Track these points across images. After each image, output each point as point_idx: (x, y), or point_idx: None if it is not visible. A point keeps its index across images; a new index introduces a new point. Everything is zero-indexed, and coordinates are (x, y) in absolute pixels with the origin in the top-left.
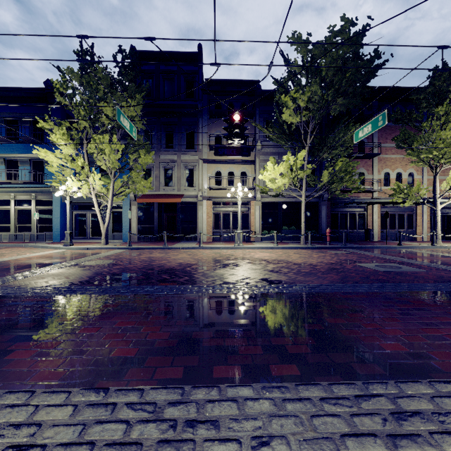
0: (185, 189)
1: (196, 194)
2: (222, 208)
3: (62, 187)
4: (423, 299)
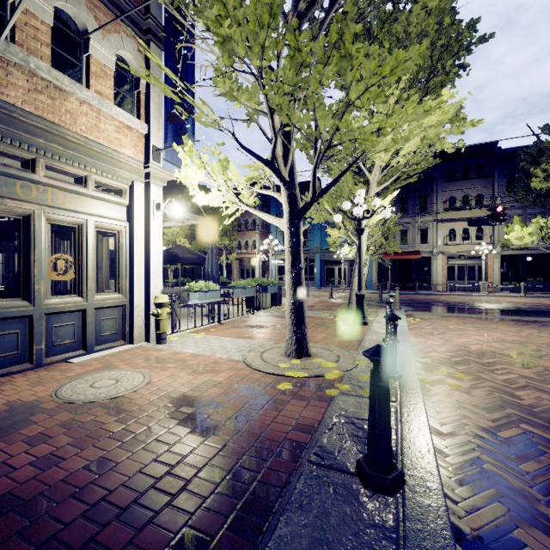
0: (419, 246)
1: (431, 250)
2: (456, 261)
3: (341, 251)
4: None
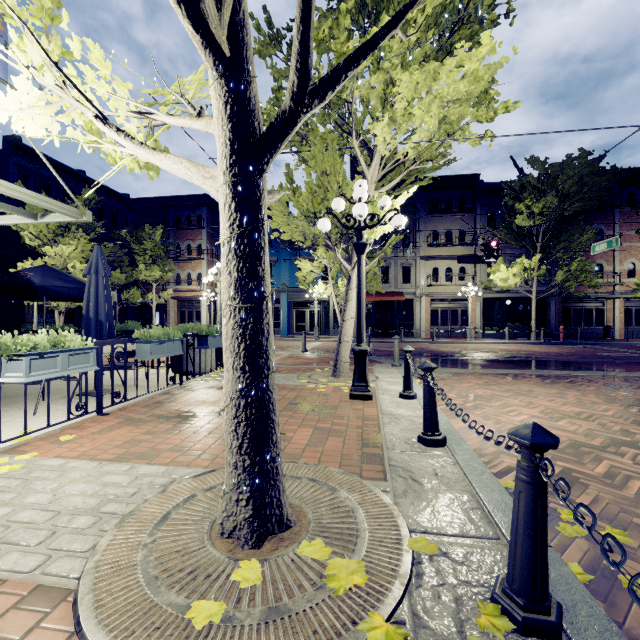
0: (402, 286)
1: (414, 291)
2: (440, 304)
3: (315, 290)
4: (634, 363)
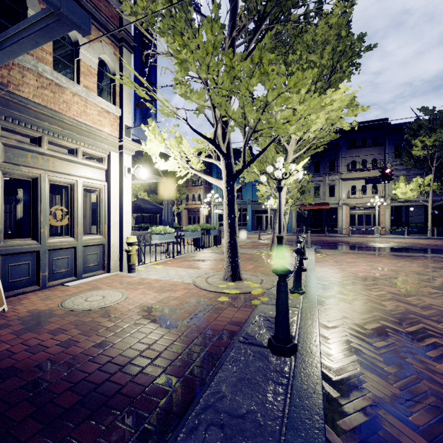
0: (328, 199)
1: (337, 202)
2: (356, 211)
3: (268, 203)
4: None
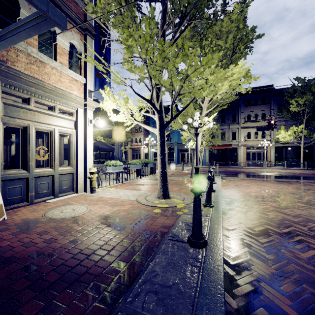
0: (231, 141)
1: (238, 144)
2: (251, 150)
3: (189, 144)
4: None
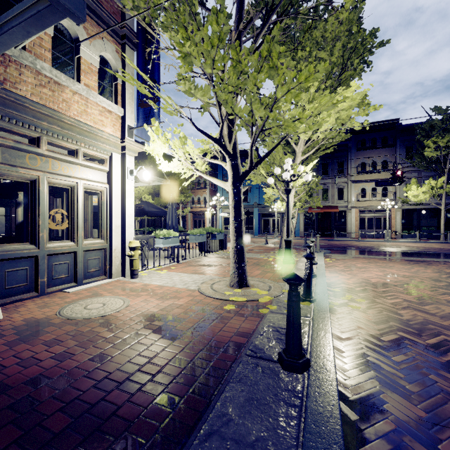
0: (337, 202)
1: (347, 205)
2: (366, 214)
3: (275, 206)
4: None
